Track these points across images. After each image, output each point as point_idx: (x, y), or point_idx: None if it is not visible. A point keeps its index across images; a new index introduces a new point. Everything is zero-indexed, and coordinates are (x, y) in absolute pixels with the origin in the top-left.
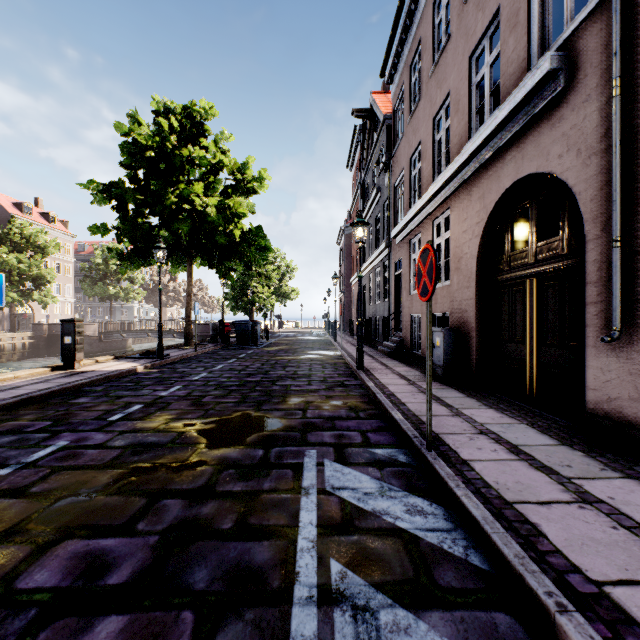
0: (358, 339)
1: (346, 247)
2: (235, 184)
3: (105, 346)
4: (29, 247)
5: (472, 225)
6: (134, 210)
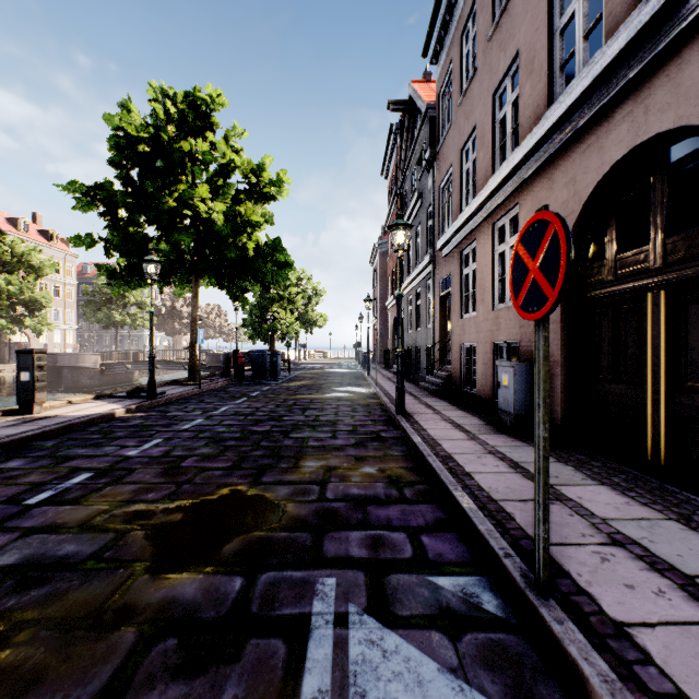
0: (398, 375)
1: (380, 267)
2: (249, 189)
3: (108, 379)
4: (21, 267)
5: None
6: (124, 217)
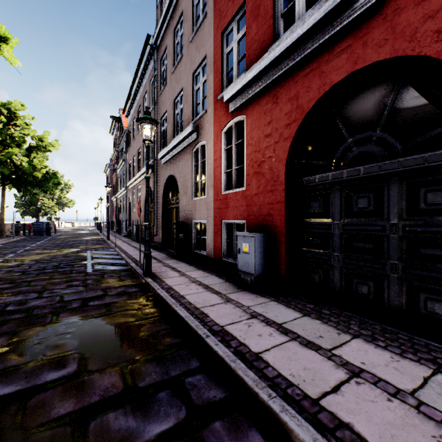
0: (108, 229)
1: (110, 177)
2: (37, 146)
3: None
4: None
5: (144, 194)
6: None
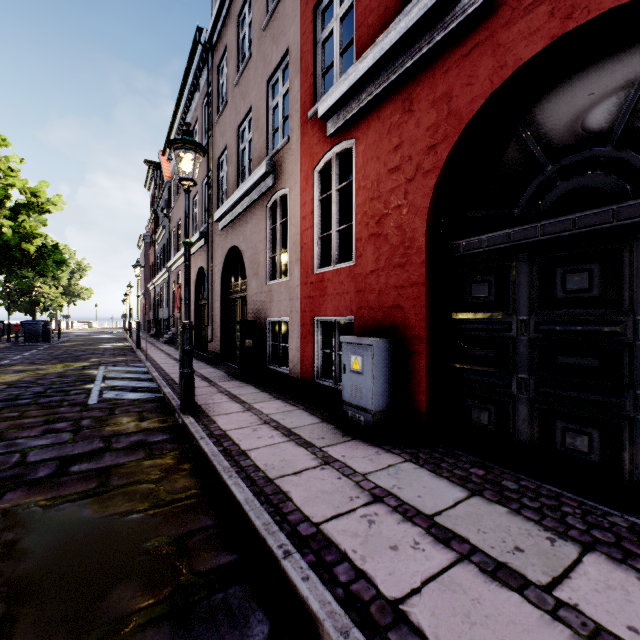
0: (137, 331)
1: (146, 254)
2: (28, 203)
3: None
4: None
5: (193, 277)
6: None
